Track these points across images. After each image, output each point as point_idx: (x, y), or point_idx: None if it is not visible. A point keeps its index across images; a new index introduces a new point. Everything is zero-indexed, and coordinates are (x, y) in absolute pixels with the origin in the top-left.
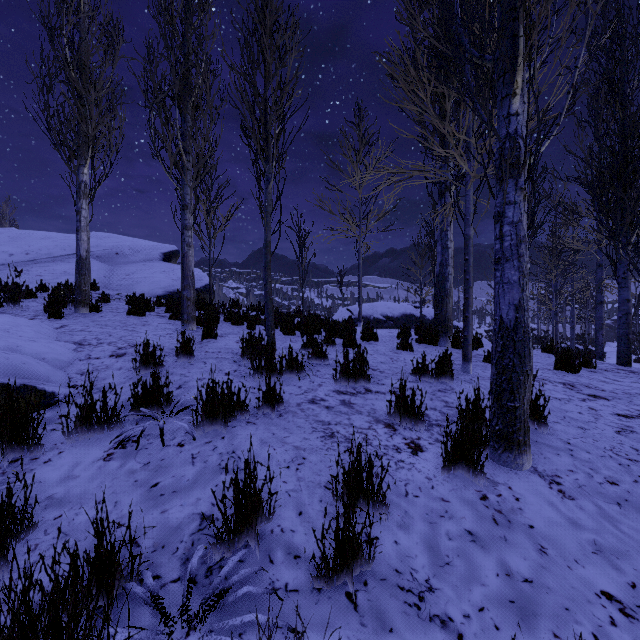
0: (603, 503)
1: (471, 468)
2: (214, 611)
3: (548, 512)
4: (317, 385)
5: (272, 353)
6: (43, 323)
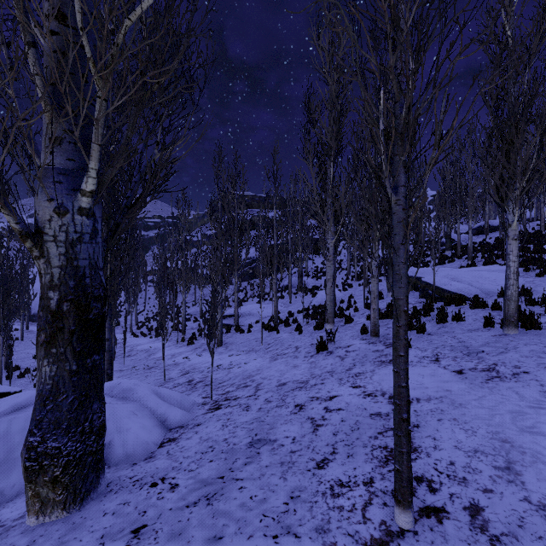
0: (494, 339)
1: (486, 325)
2: (429, 319)
3: (480, 334)
4: (540, 310)
5: (531, 294)
6: (528, 279)
